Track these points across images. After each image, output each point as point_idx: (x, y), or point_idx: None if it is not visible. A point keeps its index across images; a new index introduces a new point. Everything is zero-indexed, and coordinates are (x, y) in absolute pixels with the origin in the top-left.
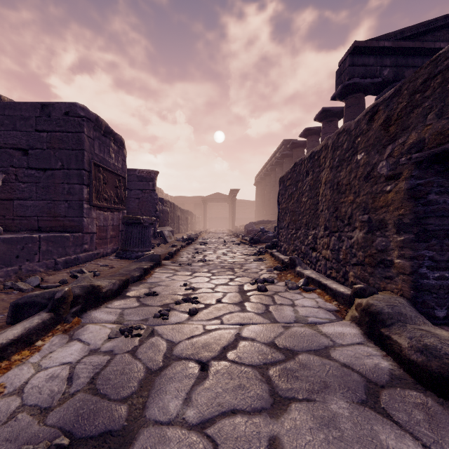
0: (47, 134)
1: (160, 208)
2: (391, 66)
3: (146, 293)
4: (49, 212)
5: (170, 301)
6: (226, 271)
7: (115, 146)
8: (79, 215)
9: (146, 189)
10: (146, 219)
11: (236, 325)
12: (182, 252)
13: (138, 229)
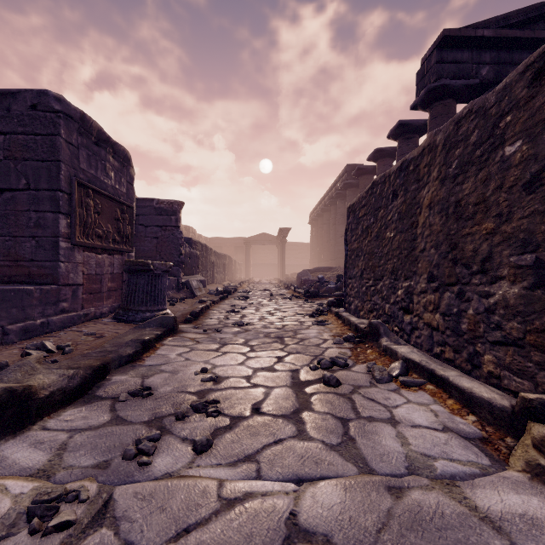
0: (4, 137)
1: (186, 251)
2: (491, 64)
3: (132, 391)
4: (7, 254)
5: (168, 409)
6: (271, 343)
7: (115, 162)
8: (53, 258)
9: (168, 226)
10: (158, 264)
11: (288, 484)
12: (212, 311)
13: (146, 279)
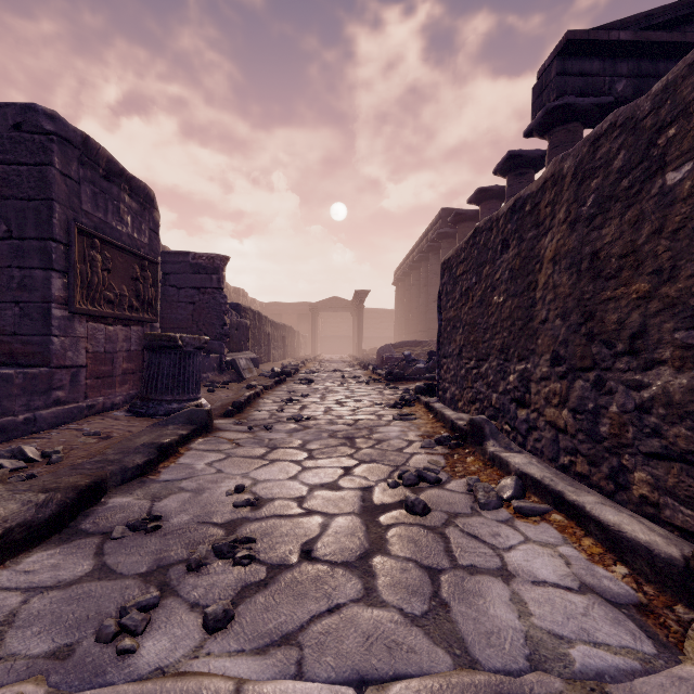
0: None
1: (232, 321)
2: (628, 77)
3: (131, 524)
4: None
5: (179, 552)
6: (337, 447)
7: (133, 203)
8: (43, 330)
9: (207, 287)
10: (188, 339)
11: (344, 689)
12: (263, 400)
13: (172, 359)
